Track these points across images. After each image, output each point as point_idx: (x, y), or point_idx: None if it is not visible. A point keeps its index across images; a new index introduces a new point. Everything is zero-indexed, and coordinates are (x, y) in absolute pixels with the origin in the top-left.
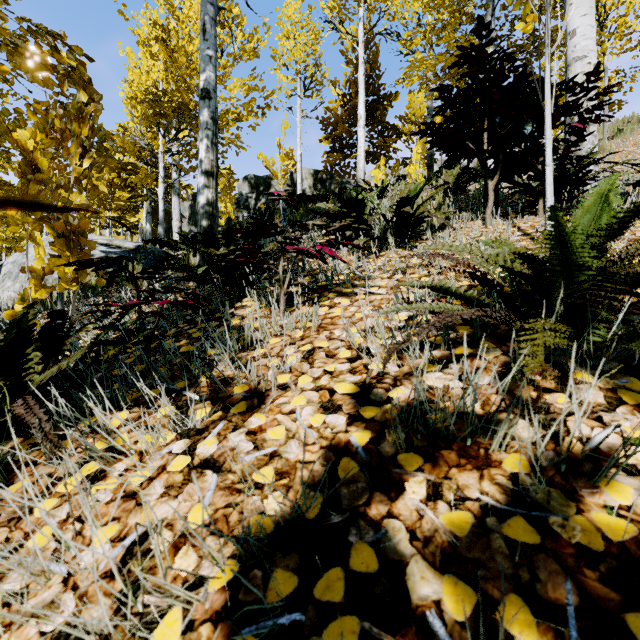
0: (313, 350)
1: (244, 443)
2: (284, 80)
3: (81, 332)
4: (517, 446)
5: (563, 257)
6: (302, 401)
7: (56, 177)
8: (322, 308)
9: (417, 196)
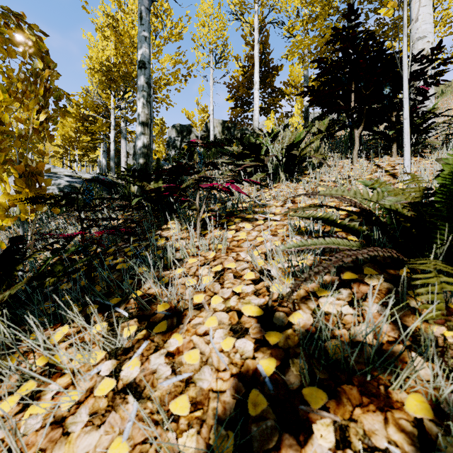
0: (223, 271)
1: (163, 367)
2: (201, 56)
3: (30, 259)
4: (417, 387)
5: (452, 205)
6: (214, 323)
7: (18, 128)
8: (230, 231)
9: (301, 141)
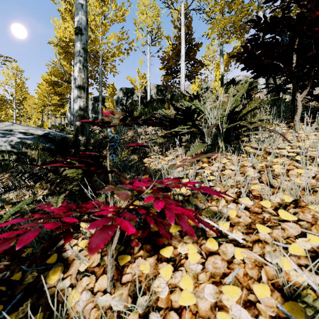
0: None
1: None
2: (140, 36)
3: None
4: None
5: None
6: None
7: None
8: (164, 268)
9: (243, 107)
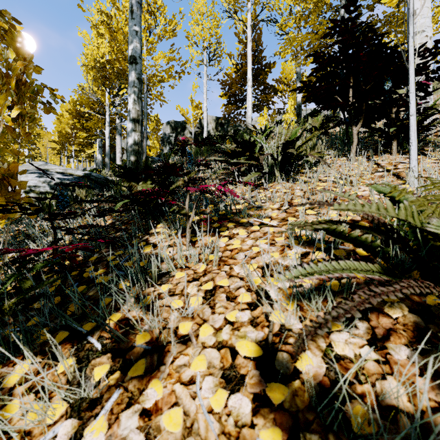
0: (214, 289)
1: (135, 434)
2: (195, 54)
3: None
4: None
5: None
6: (202, 365)
7: None
8: (222, 239)
9: (298, 139)
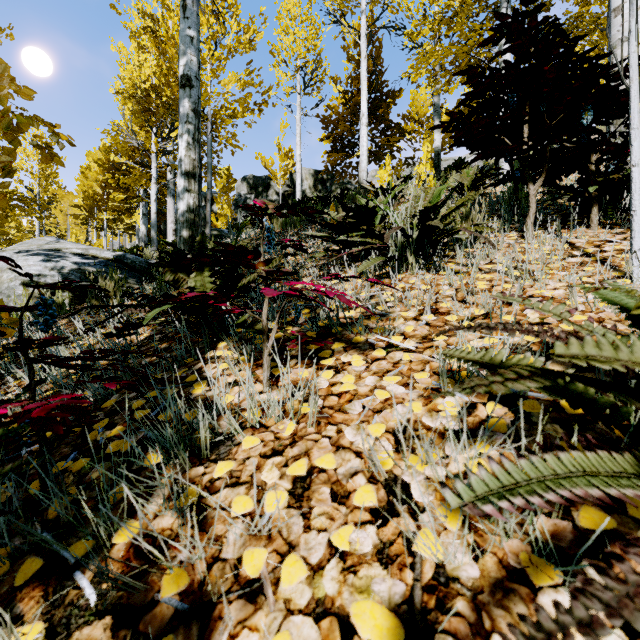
0: (310, 475)
1: None
2: (283, 77)
3: None
4: None
5: None
6: None
7: None
8: (324, 372)
9: (443, 204)
